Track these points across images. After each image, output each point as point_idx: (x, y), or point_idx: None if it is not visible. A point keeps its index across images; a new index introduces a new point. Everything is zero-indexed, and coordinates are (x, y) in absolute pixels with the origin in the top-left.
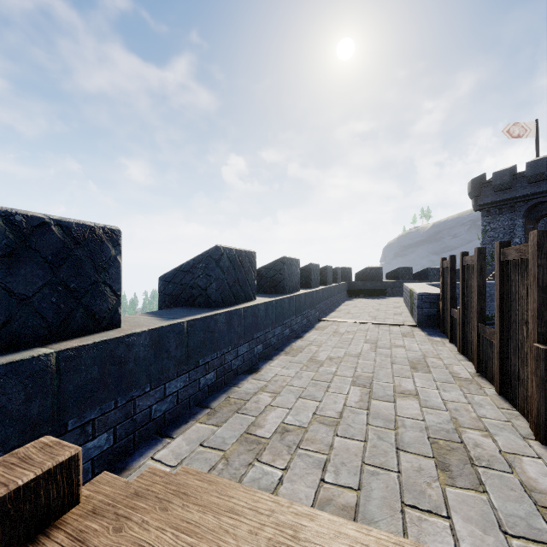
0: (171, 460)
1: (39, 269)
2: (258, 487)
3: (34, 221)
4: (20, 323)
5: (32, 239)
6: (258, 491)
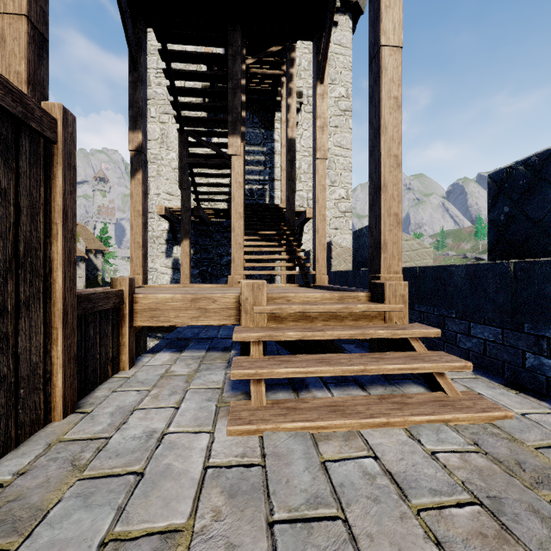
0: (548, 422)
1: (548, 195)
2: (426, 430)
3: (544, 155)
4: (534, 241)
5: (542, 171)
6: (412, 416)
